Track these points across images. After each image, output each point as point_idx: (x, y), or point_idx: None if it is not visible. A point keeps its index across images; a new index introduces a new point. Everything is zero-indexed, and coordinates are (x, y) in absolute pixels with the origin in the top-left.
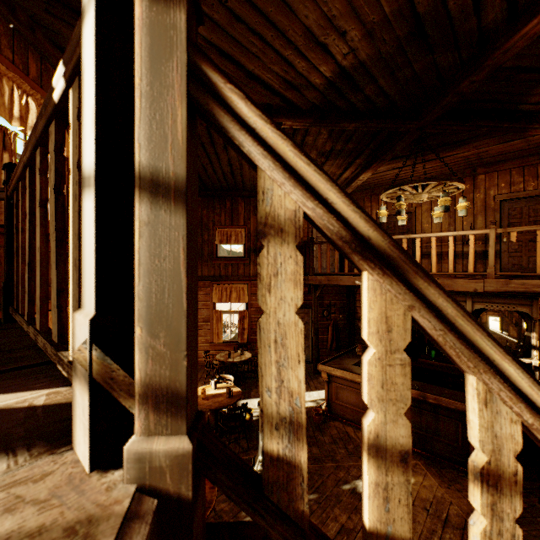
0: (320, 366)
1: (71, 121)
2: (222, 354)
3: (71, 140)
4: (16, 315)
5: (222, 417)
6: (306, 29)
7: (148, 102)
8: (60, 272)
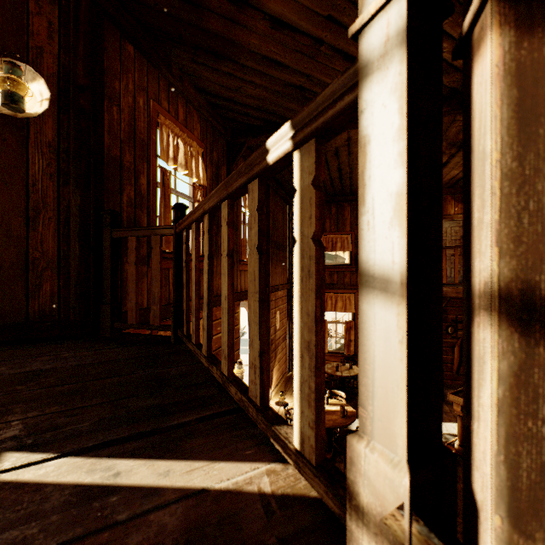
0: (450, 396)
1: (297, 187)
2: (329, 366)
3: (297, 207)
4: (188, 343)
5: (336, 437)
6: (456, 3)
7: (513, 185)
8: (262, 333)
